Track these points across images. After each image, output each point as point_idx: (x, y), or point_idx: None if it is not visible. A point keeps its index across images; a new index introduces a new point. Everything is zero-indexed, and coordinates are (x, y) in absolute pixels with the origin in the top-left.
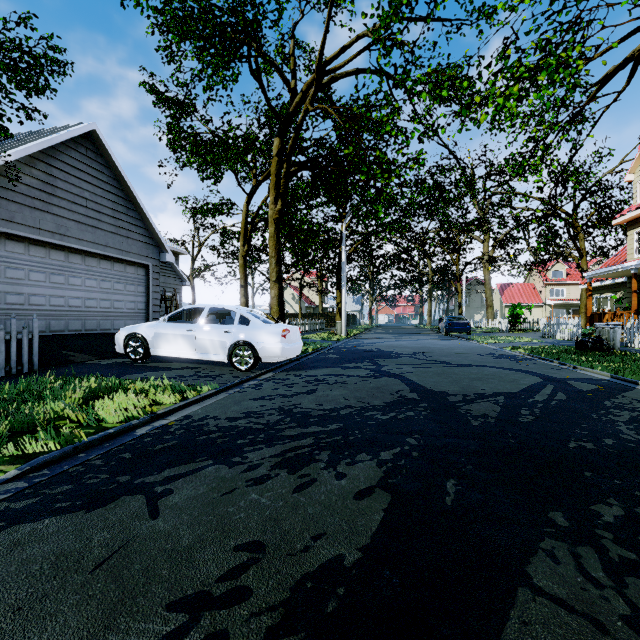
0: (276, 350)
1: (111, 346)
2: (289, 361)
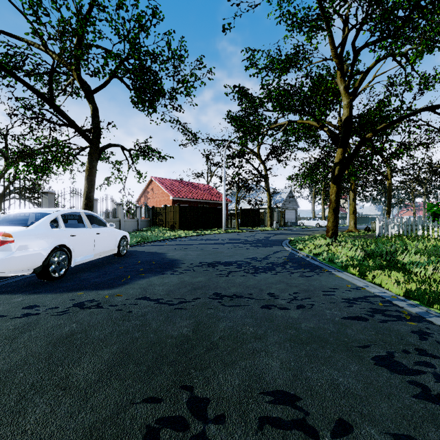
0: (322, 224)
1: (294, 224)
2: (325, 227)
